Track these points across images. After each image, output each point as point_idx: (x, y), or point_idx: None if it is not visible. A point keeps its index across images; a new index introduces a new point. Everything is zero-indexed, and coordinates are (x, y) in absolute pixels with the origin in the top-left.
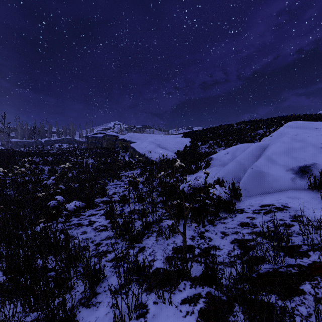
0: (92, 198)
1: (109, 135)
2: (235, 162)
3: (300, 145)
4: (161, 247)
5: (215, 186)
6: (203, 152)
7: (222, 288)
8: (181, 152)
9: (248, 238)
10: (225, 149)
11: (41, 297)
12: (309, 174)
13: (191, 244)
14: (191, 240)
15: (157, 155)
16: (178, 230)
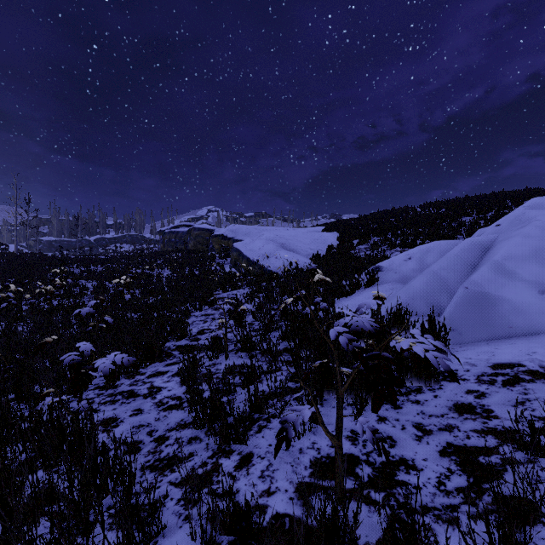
0: (160, 341)
1: (199, 229)
2: (429, 276)
3: None
4: (286, 458)
5: (412, 332)
6: (363, 257)
7: None
8: (322, 256)
9: (479, 445)
10: (403, 251)
11: None
12: None
13: (351, 453)
14: (350, 441)
15: (279, 262)
16: (326, 430)
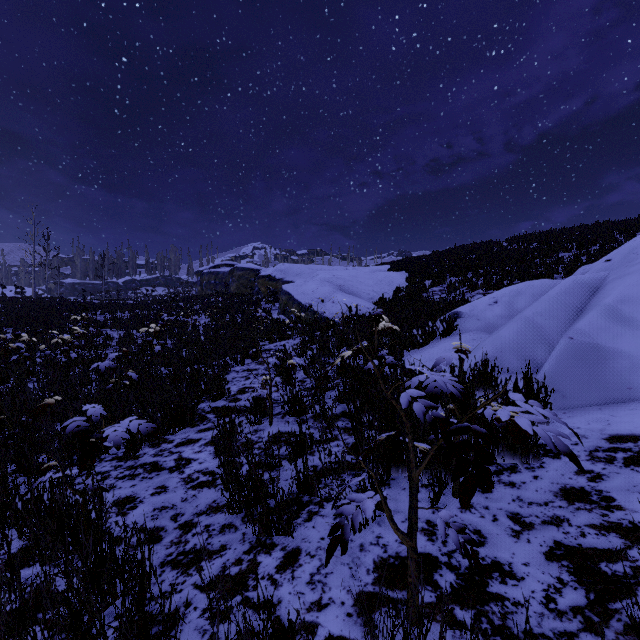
0: (192, 402)
1: (243, 269)
2: (522, 323)
3: None
4: (343, 557)
5: (512, 397)
6: (437, 301)
7: None
8: (388, 301)
9: (599, 546)
10: (487, 293)
11: None
12: None
13: (427, 552)
14: (426, 536)
15: (336, 307)
16: (395, 527)
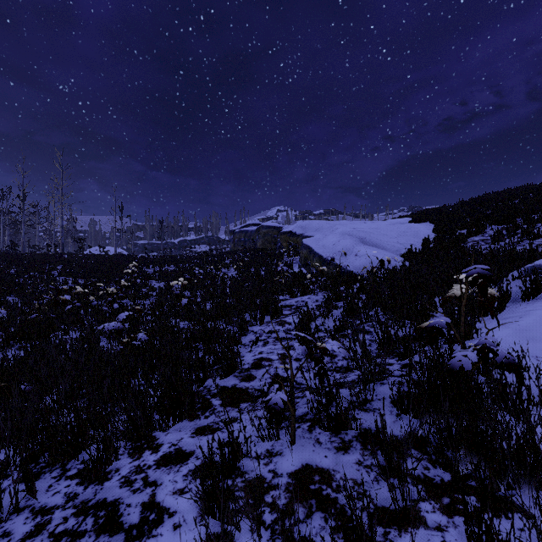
0: (191, 386)
1: (267, 227)
2: None
3: None
4: None
5: None
6: (490, 252)
7: None
8: (418, 252)
9: None
10: None
11: None
12: None
13: None
14: None
15: (360, 260)
16: None
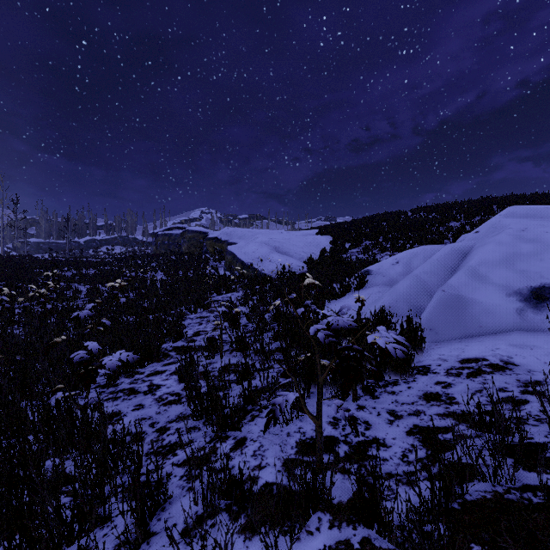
0: (157, 343)
1: (193, 231)
2: (412, 279)
3: (531, 248)
4: (275, 440)
5: (378, 328)
6: (354, 261)
7: (392, 532)
8: (315, 260)
9: (440, 425)
10: (393, 255)
11: (43, 541)
12: (549, 302)
13: (332, 435)
14: (332, 426)
15: (273, 265)
16: (308, 411)
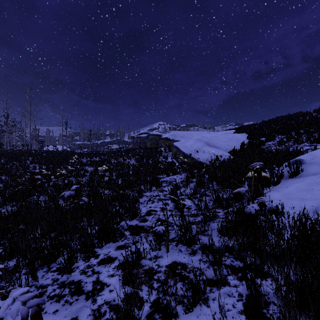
0: (114, 224)
1: (153, 135)
2: None
3: None
4: None
5: None
6: (276, 151)
7: None
8: (238, 151)
9: None
10: (312, 145)
11: None
12: None
13: None
14: None
15: (206, 155)
16: None
